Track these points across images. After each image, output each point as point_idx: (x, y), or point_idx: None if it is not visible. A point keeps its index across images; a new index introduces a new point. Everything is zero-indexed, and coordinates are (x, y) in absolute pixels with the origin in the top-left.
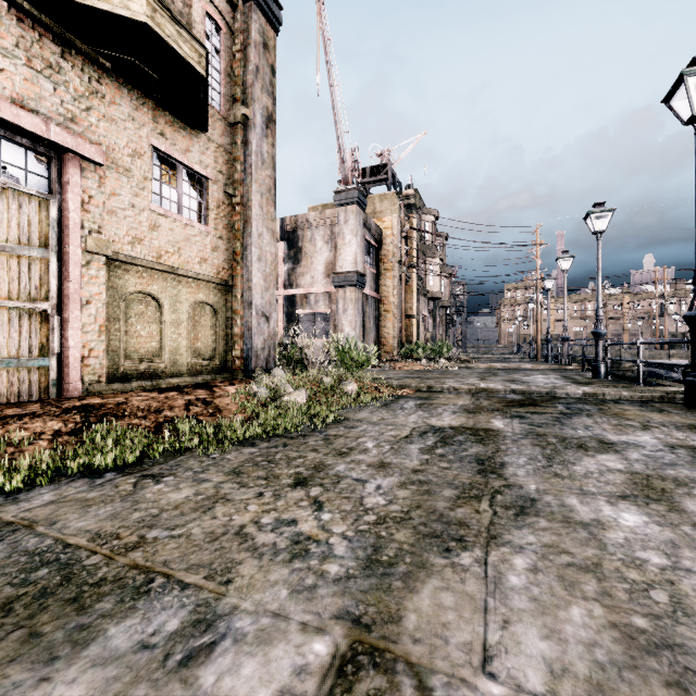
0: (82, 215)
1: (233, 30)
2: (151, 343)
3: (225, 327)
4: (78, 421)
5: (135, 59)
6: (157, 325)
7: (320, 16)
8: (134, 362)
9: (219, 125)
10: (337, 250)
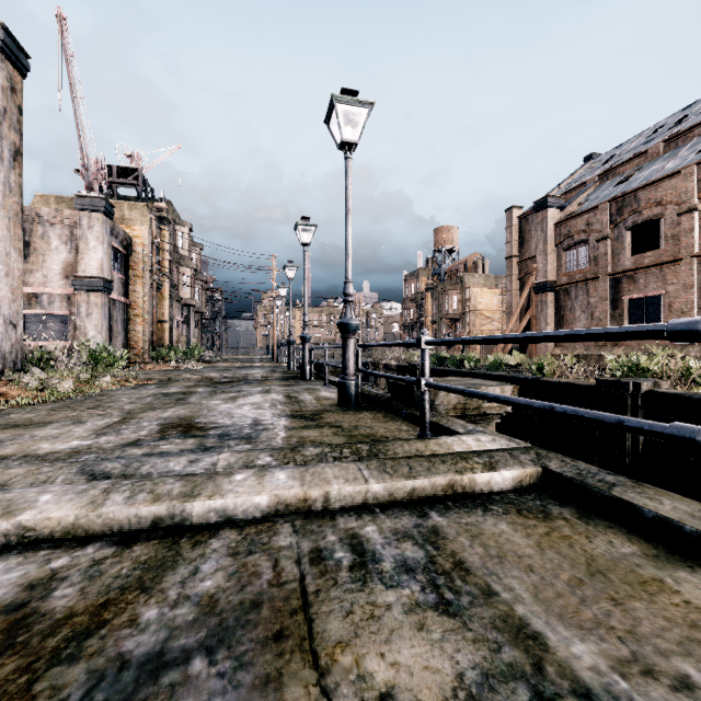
0: None
1: None
2: None
3: None
4: None
5: None
6: None
7: (62, 34)
8: None
9: None
10: (79, 254)
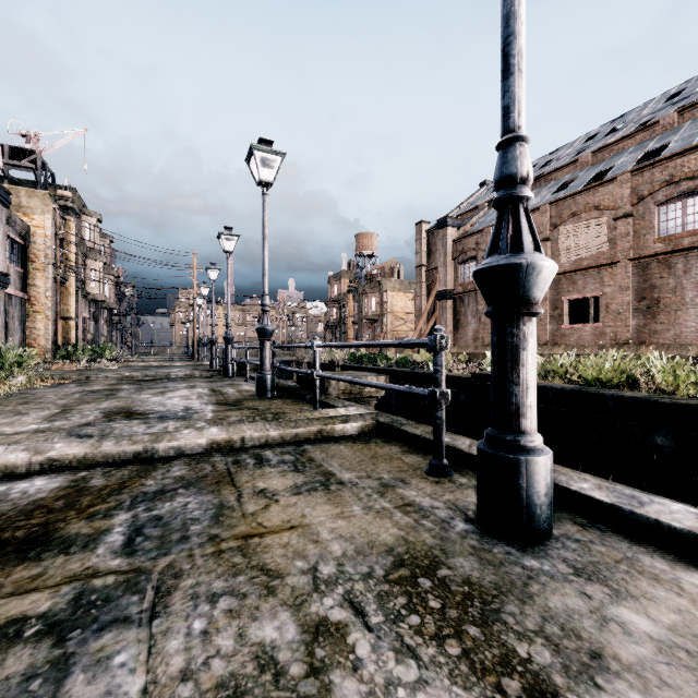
0: None
1: None
2: None
3: None
4: None
5: None
6: None
7: None
8: None
9: None
10: None
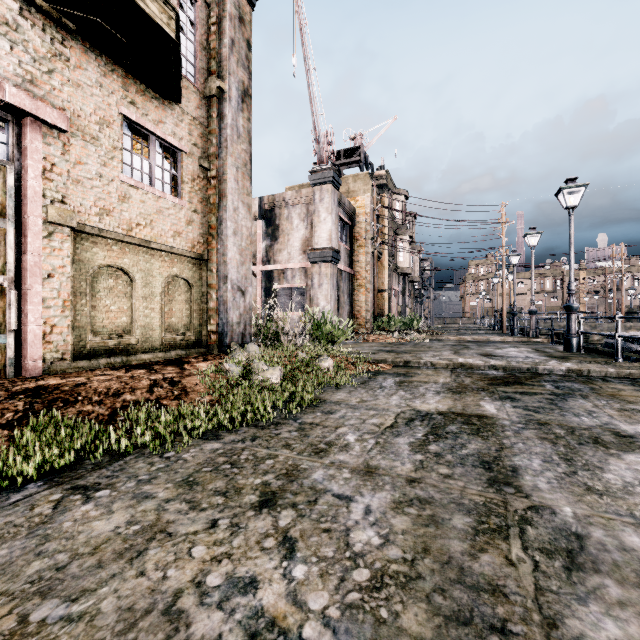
0: (43, 184)
1: (208, 3)
2: (122, 318)
3: (200, 302)
4: (20, 409)
5: (100, 19)
6: (128, 300)
7: (296, 0)
8: (102, 338)
9: (193, 98)
10: (313, 227)
